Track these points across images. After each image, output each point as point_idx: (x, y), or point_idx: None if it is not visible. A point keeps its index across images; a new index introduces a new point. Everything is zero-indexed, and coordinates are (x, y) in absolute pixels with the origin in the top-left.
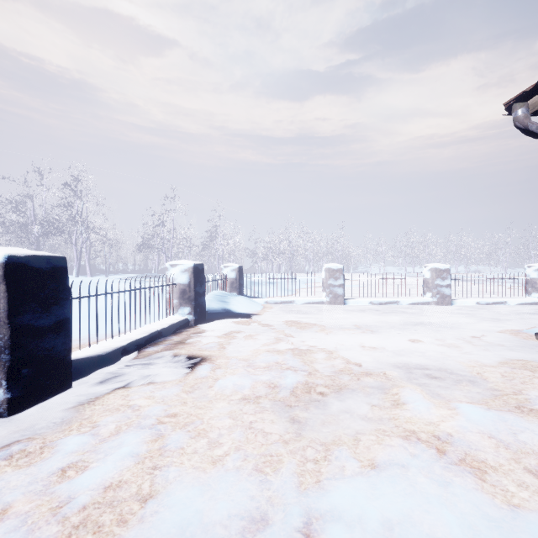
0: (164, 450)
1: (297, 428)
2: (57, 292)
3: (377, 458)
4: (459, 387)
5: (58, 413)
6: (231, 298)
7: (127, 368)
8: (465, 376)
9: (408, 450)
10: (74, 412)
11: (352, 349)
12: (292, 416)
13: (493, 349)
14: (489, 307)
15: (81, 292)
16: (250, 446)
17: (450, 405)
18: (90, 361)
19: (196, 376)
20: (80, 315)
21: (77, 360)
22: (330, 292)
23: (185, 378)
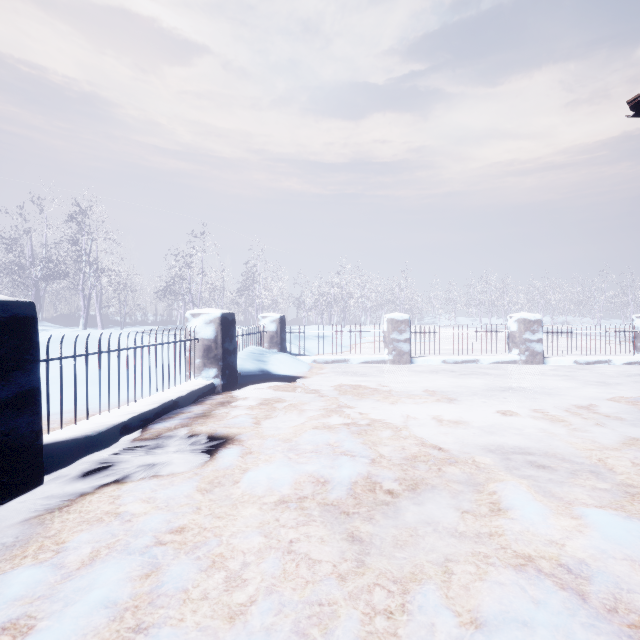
0: (157, 595)
1: (358, 551)
2: (20, 351)
3: (483, 608)
4: (578, 481)
5: (13, 526)
6: (270, 357)
7: (125, 454)
8: (582, 464)
9: (527, 592)
10: (37, 525)
11: (426, 424)
12: (350, 530)
13: (610, 424)
14: (590, 367)
15: (79, 350)
16: (288, 586)
17: (574, 512)
18: (73, 445)
19: (217, 465)
20: (61, 382)
21: (56, 443)
22: (394, 349)
23: (202, 469)
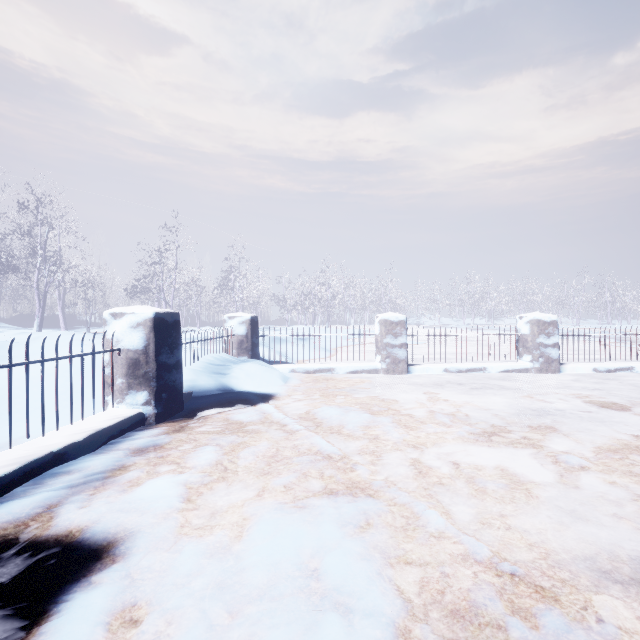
0: None
1: None
2: None
3: None
4: None
5: None
6: (235, 368)
7: None
8: None
9: None
10: None
11: (462, 492)
12: None
13: None
14: (612, 375)
15: None
16: None
17: None
18: None
19: None
20: None
21: None
22: (388, 356)
23: None
